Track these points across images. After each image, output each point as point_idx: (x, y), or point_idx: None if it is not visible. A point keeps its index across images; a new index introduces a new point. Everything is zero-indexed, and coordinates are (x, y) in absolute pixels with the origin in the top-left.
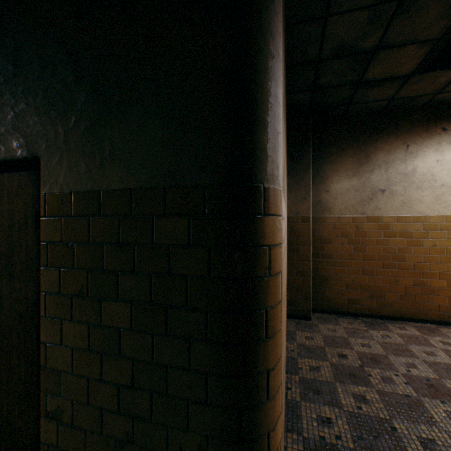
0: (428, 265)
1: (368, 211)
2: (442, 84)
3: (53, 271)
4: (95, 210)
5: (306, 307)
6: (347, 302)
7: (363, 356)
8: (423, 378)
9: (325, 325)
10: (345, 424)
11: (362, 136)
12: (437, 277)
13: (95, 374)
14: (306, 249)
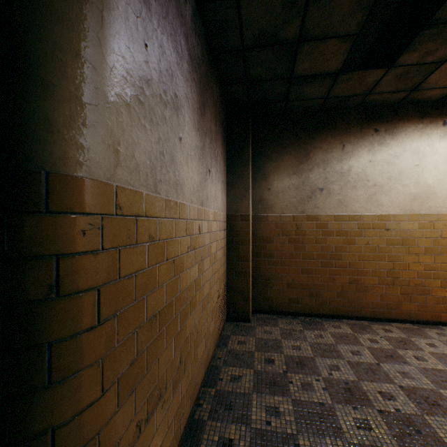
0: (362, 263)
1: (308, 210)
2: (371, 84)
3: None
4: None
5: (246, 309)
6: (287, 302)
7: (290, 360)
8: (342, 381)
9: (262, 327)
10: (247, 446)
11: (302, 134)
12: (370, 274)
13: None
14: (246, 249)
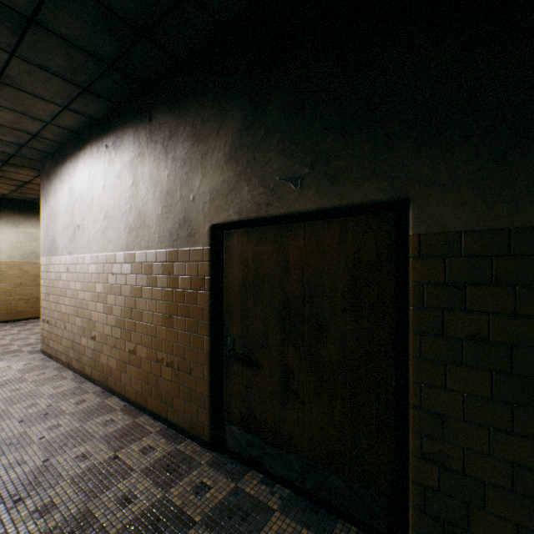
0: None
1: None
2: None
3: (430, 312)
4: (500, 250)
5: None
6: None
7: None
8: None
9: None
10: None
11: None
12: None
13: (500, 425)
14: None
